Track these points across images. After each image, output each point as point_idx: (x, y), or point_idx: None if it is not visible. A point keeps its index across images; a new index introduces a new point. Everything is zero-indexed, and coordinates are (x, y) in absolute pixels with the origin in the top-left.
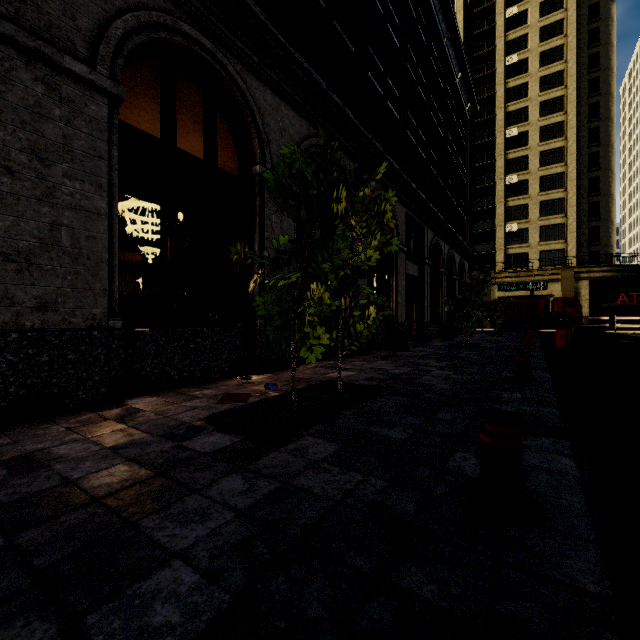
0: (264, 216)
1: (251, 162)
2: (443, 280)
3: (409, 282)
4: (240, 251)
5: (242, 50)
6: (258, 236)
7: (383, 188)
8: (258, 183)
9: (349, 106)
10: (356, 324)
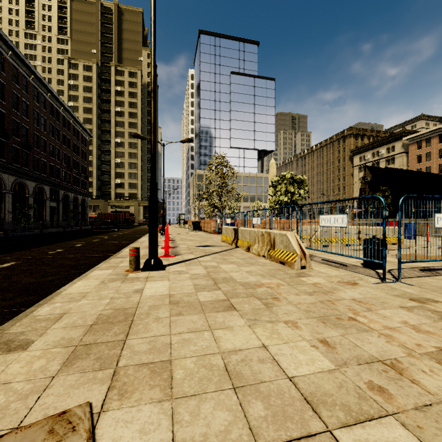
0: (5, 200)
1: (2, 189)
2: (71, 207)
3: (53, 208)
4: (10, 212)
5: (1, 170)
6: (4, 204)
7: (40, 183)
8: (4, 193)
9: (27, 166)
10: (30, 221)
